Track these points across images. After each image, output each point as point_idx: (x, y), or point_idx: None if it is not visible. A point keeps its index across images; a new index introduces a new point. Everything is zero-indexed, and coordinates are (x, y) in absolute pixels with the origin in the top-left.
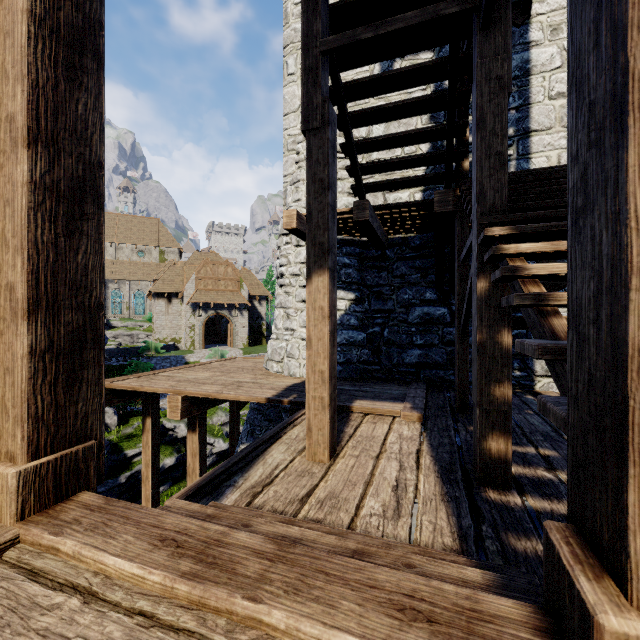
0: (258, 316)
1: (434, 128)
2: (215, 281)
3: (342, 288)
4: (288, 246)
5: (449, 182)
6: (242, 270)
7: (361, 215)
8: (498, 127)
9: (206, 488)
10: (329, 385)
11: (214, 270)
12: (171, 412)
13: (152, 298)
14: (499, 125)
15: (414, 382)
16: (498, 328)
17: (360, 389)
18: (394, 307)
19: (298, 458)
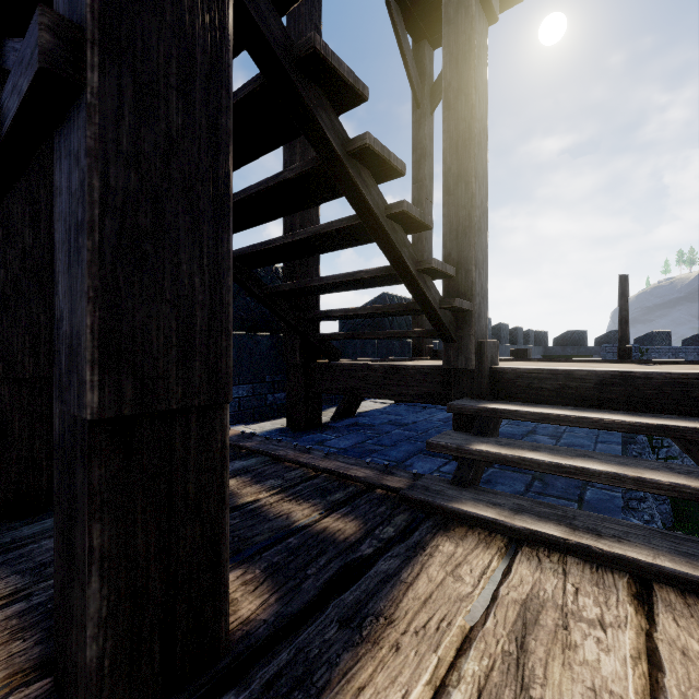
0: None
1: None
2: None
3: None
4: None
5: None
6: None
7: None
8: None
9: None
10: None
11: None
12: None
13: None
14: None
15: None
16: None
17: None
18: None
19: None
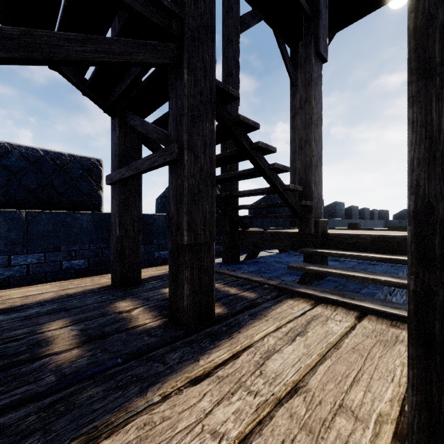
0: None
1: None
2: None
3: None
4: None
5: None
6: None
7: None
8: None
9: None
10: None
11: None
12: None
13: None
14: None
15: None
16: None
17: None
18: None
19: None
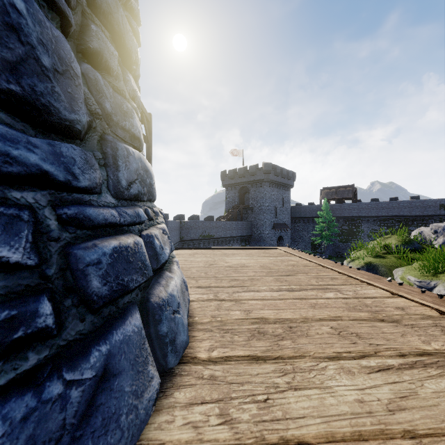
0: None
1: None
2: None
3: None
4: None
5: None
6: None
7: None
8: None
9: None
10: None
11: None
12: None
13: None
14: None
15: None
16: None
17: None
18: None
19: None
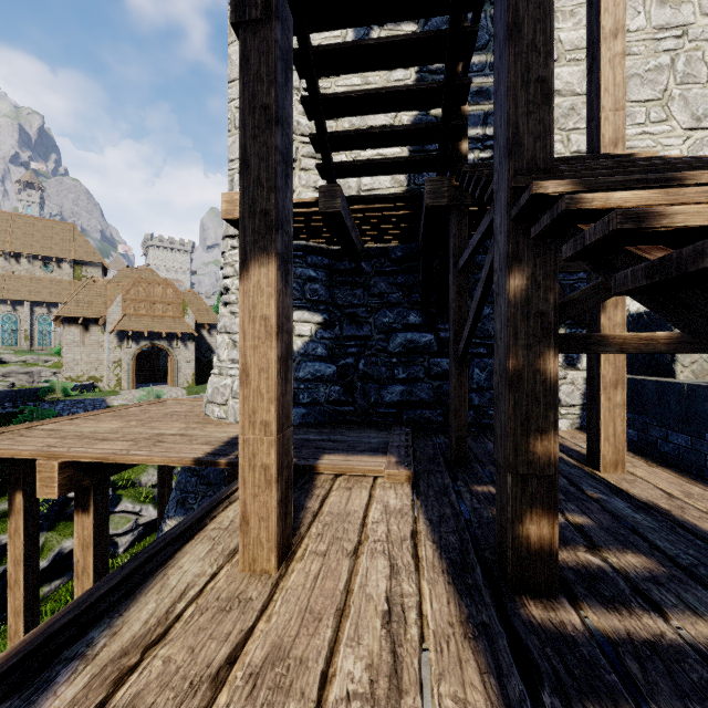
0: (207, 348)
1: (428, 86)
2: (150, 304)
3: (306, 308)
4: (235, 251)
5: (443, 168)
6: (187, 292)
7: (330, 204)
8: (540, 39)
9: (17, 673)
10: (278, 445)
11: (149, 291)
12: (42, 487)
13: (61, 324)
14: (541, 36)
15: (396, 426)
16: (540, 349)
17: (329, 438)
18: (371, 333)
19: (226, 568)
